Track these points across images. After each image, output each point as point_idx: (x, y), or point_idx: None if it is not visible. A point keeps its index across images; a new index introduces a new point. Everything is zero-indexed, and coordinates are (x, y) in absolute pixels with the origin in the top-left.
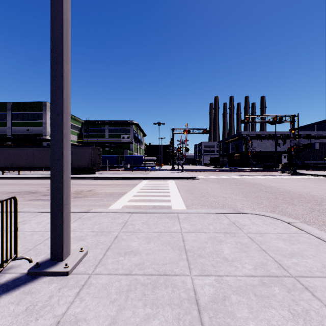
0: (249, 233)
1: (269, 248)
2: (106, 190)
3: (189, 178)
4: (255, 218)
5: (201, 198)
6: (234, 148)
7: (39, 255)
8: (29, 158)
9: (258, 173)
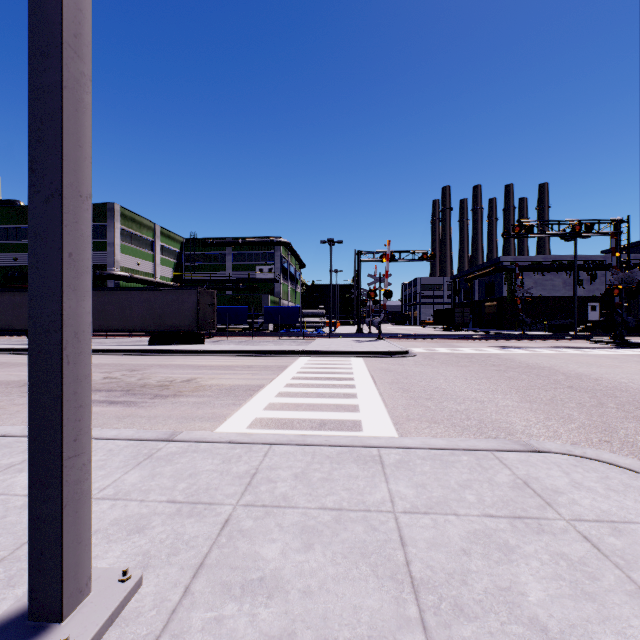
0: (580, 521)
1: None
2: (222, 379)
3: (395, 353)
4: (577, 467)
5: (426, 403)
6: (484, 291)
7: (14, 586)
8: None
9: (539, 343)
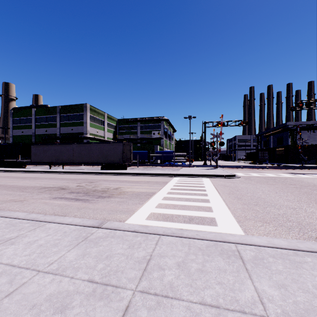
0: None
1: None
2: (134, 188)
3: (227, 175)
4: None
5: (255, 208)
6: (276, 142)
7: None
8: (70, 154)
9: (315, 171)
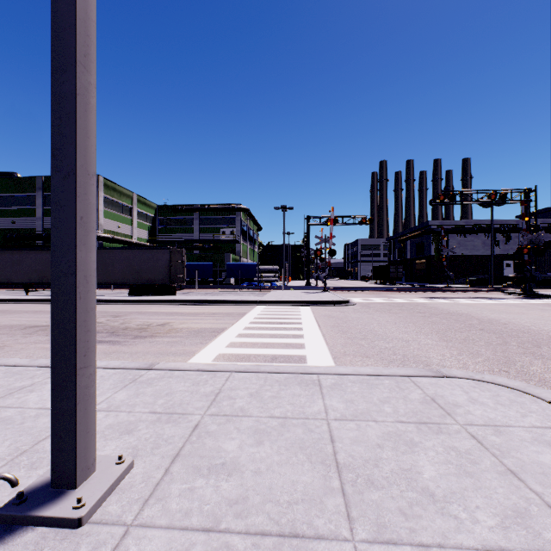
0: (471, 425)
1: (524, 466)
2: (191, 323)
3: (337, 302)
4: (475, 388)
5: (361, 342)
6: (415, 251)
7: (36, 469)
8: None
9: (461, 294)
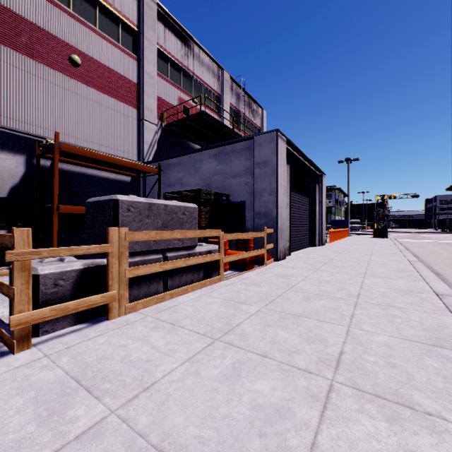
0: None
1: None
2: None
3: None
4: None
5: None
6: None
7: None
8: None
9: None
